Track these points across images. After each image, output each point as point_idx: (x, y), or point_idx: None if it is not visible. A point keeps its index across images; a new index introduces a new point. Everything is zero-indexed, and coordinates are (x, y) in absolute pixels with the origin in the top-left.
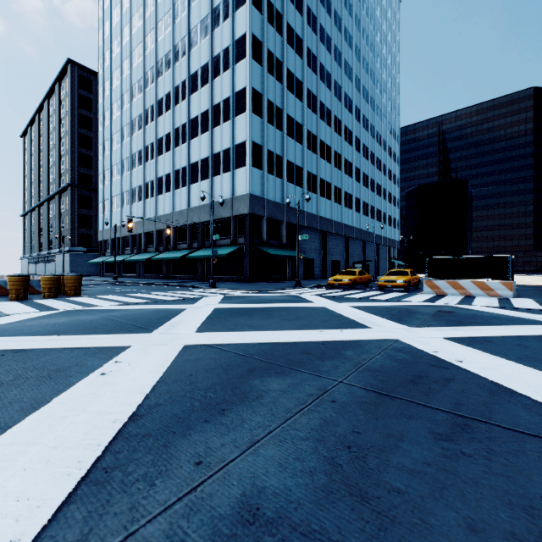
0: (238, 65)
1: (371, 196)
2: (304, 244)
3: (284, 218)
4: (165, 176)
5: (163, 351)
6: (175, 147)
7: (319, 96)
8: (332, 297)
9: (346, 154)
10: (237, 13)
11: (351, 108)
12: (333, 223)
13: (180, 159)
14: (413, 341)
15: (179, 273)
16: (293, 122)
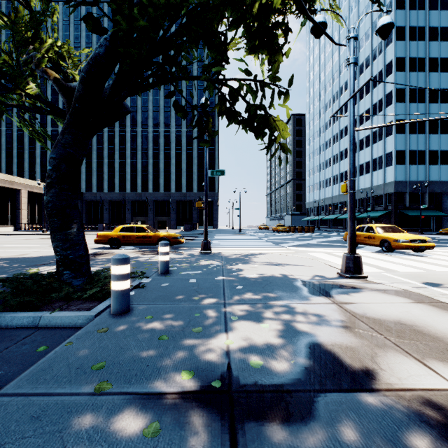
0: (387, 109)
1: None
2: None
3: (427, 190)
4: (344, 172)
5: (341, 237)
6: None
7: None
8: None
9: None
10: (386, 79)
11: None
12: None
13: None
14: None
15: None
16: (437, 122)
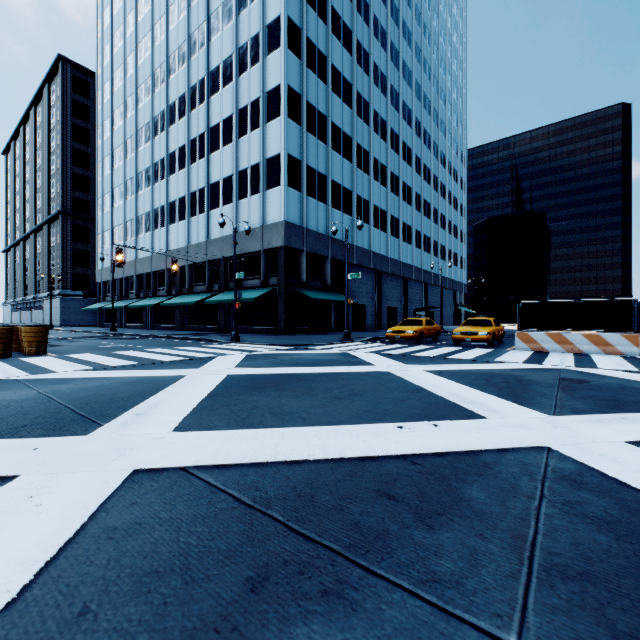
0: (270, 57)
1: (434, 229)
2: (353, 286)
3: (329, 253)
4: (178, 200)
5: (74, 493)
6: (191, 164)
7: (372, 102)
8: (396, 356)
9: (405, 176)
10: None
11: (411, 121)
12: (389, 261)
13: (197, 178)
14: (584, 454)
15: (197, 322)
16: (340, 133)
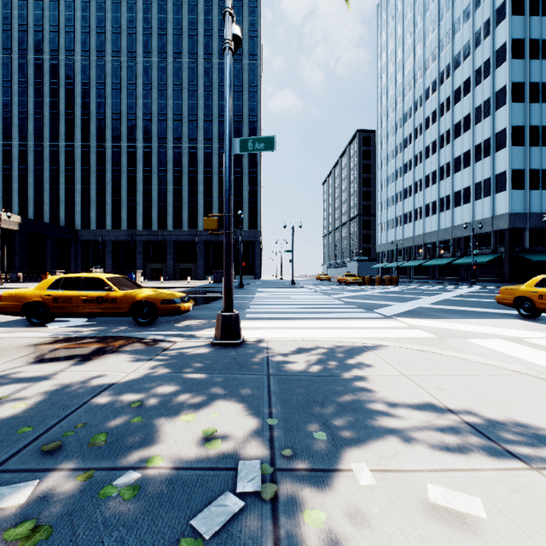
0: (498, 112)
1: None
2: None
3: None
4: (431, 203)
5: (454, 294)
6: (440, 181)
7: None
8: None
9: None
10: (497, 71)
11: None
12: None
13: (444, 189)
14: None
15: (443, 275)
16: None
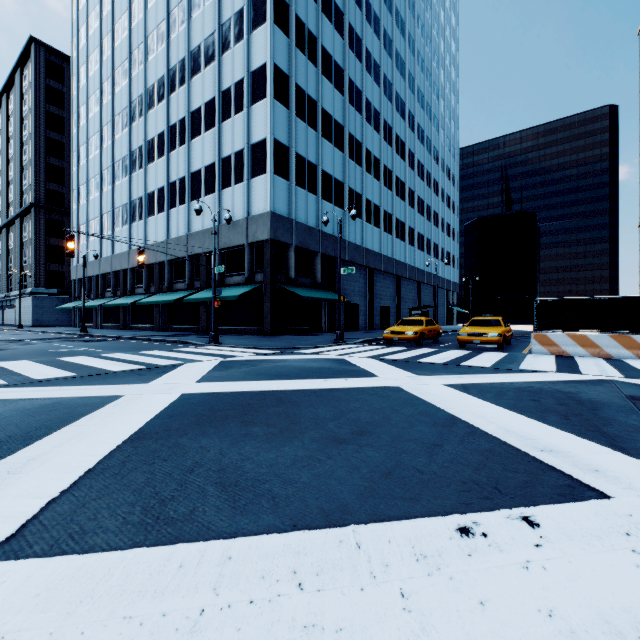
0: (255, 33)
1: (427, 227)
2: (345, 284)
3: (320, 248)
4: (157, 191)
5: None
6: (171, 151)
7: (365, 91)
8: (400, 362)
9: (398, 171)
10: None
11: (404, 113)
12: (382, 258)
13: (177, 167)
14: None
15: (177, 322)
16: (331, 120)
